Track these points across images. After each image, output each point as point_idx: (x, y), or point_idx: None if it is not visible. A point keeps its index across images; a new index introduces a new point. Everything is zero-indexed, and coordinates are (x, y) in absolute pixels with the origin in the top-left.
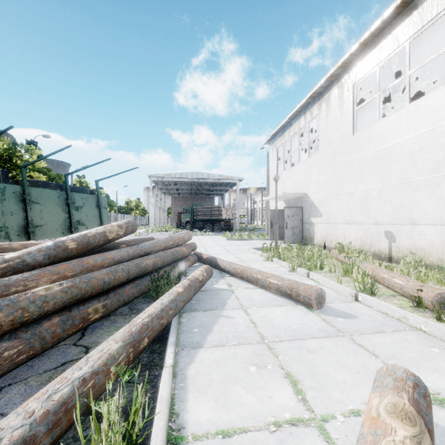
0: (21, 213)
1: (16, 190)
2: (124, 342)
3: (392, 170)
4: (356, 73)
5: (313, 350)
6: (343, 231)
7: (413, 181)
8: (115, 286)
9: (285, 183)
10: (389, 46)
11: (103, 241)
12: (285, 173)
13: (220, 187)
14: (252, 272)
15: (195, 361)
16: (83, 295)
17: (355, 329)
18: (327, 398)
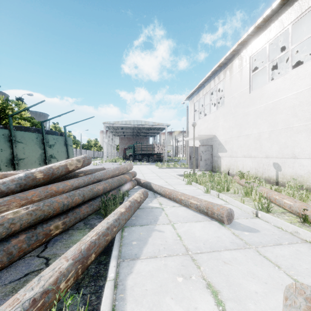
0: (9, 149)
1: (5, 133)
2: (74, 260)
3: (278, 118)
4: (251, 48)
5: (227, 261)
6: (242, 162)
7: (294, 127)
8: (73, 206)
9: (200, 128)
10: (276, 29)
11: (65, 172)
12: (200, 121)
13: (153, 130)
14: (177, 194)
15: (133, 272)
16: (45, 216)
17: (259, 241)
18: (244, 309)
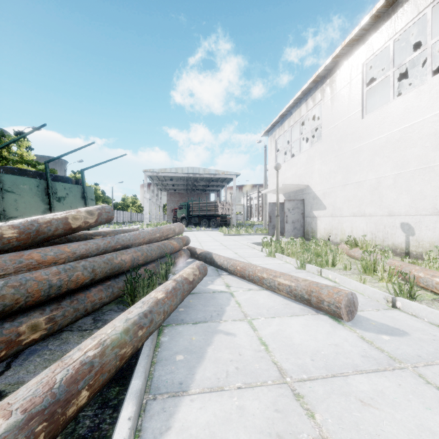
0: None
1: None
2: (27, 412)
3: (410, 154)
4: (365, 50)
5: (367, 398)
6: (351, 224)
7: (437, 165)
8: (73, 289)
9: (284, 175)
10: (406, 15)
11: (63, 230)
12: (284, 165)
13: (216, 183)
14: (256, 269)
15: (173, 427)
16: (7, 307)
17: (415, 354)
18: None
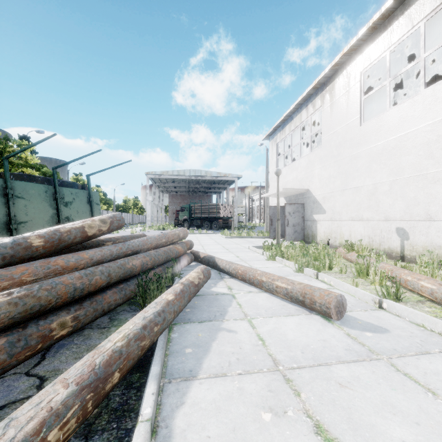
0: (3, 208)
1: None
2: (80, 384)
3: (405, 162)
4: (363, 60)
5: (345, 382)
6: (349, 228)
7: (429, 173)
8: (92, 292)
9: (285, 179)
10: (401, 28)
11: (80, 238)
12: (285, 169)
13: (218, 185)
14: (256, 273)
15: (186, 402)
16: (42, 307)
17: (391, 348)
18: None
